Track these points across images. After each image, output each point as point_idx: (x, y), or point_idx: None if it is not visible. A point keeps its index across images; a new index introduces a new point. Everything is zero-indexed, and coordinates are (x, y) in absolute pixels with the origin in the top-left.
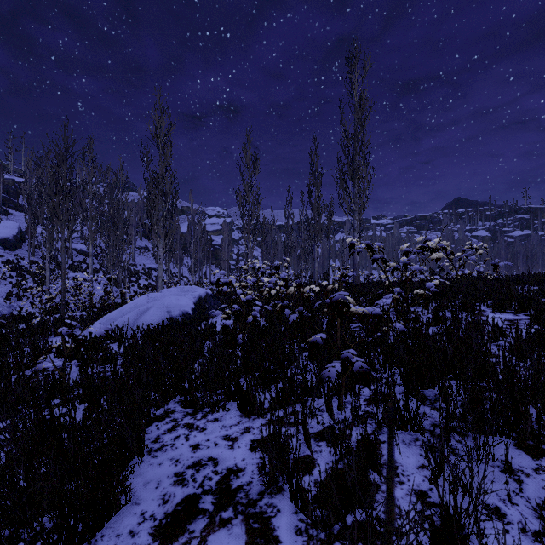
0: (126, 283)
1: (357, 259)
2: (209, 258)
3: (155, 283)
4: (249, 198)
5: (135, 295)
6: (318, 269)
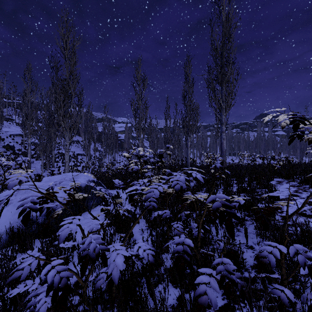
0: (48, 165)
1: (224, 147)
2: (116, 147)
3: (79, 164)
4: (139, 105)
5: (39, 177)
6: (184, 154)
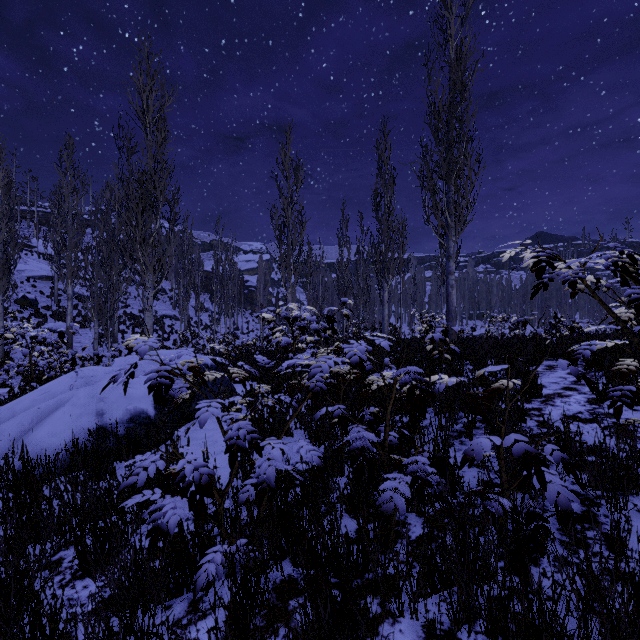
0: (109, 338)
1: (453, 303)
2: (240, 303)
3: (167, 336)
4: (288, 220)
5: (99, 360)
6: (378, 316)
